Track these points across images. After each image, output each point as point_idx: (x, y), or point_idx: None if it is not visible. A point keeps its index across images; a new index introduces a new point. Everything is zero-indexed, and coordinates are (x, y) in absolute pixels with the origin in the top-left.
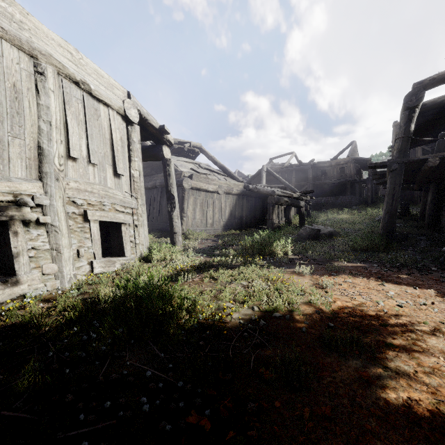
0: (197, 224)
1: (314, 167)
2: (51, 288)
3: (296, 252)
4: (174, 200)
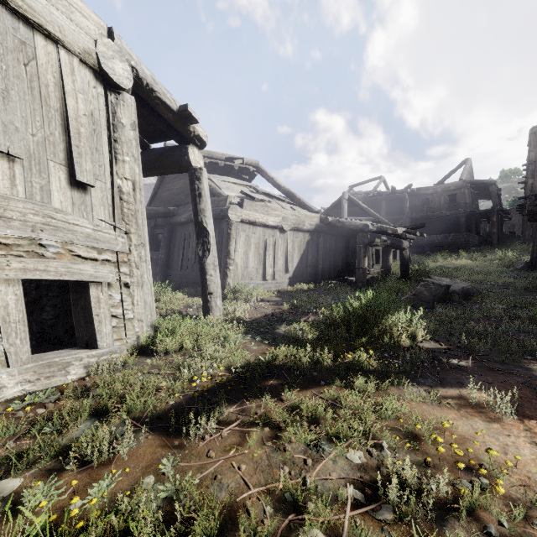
0: (251, 276)
1: (412, 195)
2: None
3: (429, 333)
4: (209, 238)
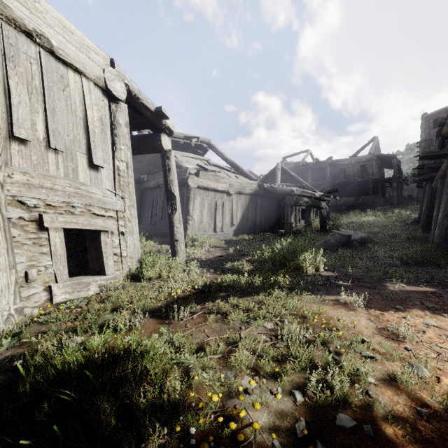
0: (205, 229)
1: (332, 165)
2: None
3: (329, 267)
4: (175, 200)
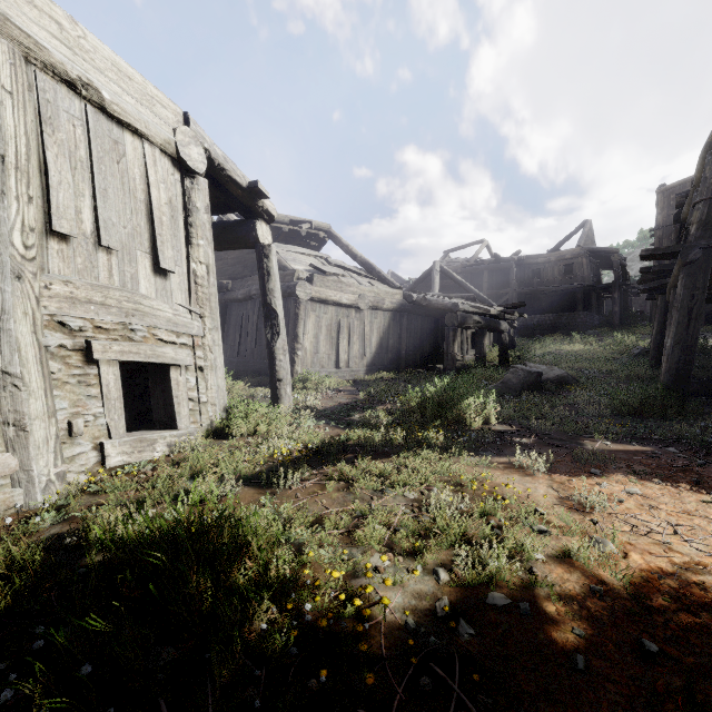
0: (322, 363)
1: (520, 264)
2: (1, 506)
3: (505, 418)
4: (278, 320)
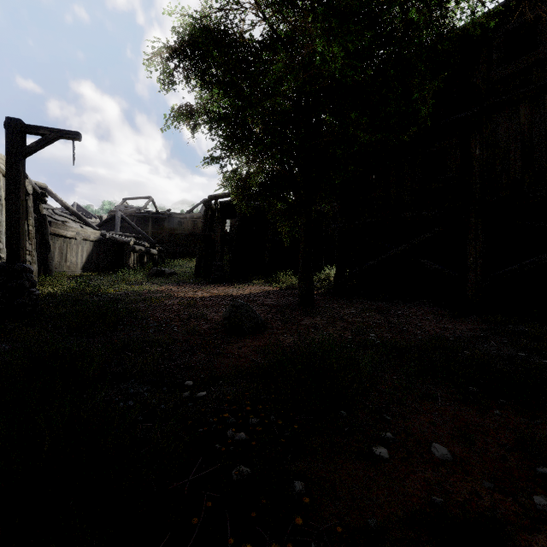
0: (56, 266)
1: (171, 217)
2: None
3: (146, 281)
4: (49, 246)
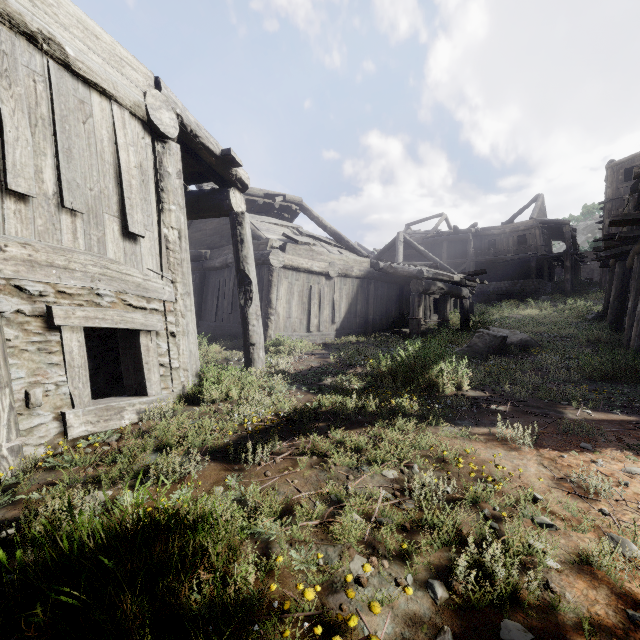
0: (294, 327)
1: (477, 235)
2: None
3: (476, 383)
4: (251, 286)
